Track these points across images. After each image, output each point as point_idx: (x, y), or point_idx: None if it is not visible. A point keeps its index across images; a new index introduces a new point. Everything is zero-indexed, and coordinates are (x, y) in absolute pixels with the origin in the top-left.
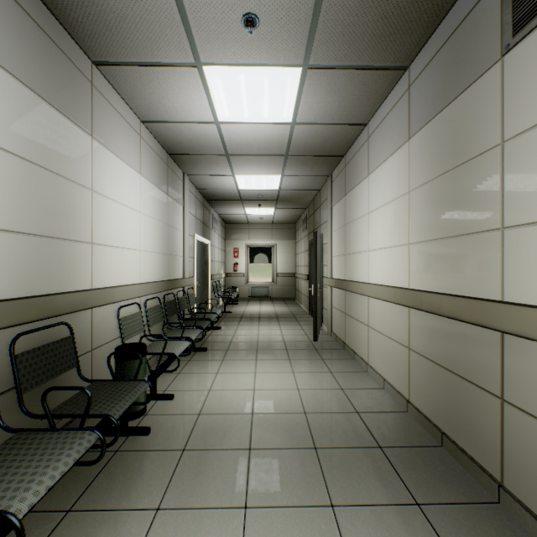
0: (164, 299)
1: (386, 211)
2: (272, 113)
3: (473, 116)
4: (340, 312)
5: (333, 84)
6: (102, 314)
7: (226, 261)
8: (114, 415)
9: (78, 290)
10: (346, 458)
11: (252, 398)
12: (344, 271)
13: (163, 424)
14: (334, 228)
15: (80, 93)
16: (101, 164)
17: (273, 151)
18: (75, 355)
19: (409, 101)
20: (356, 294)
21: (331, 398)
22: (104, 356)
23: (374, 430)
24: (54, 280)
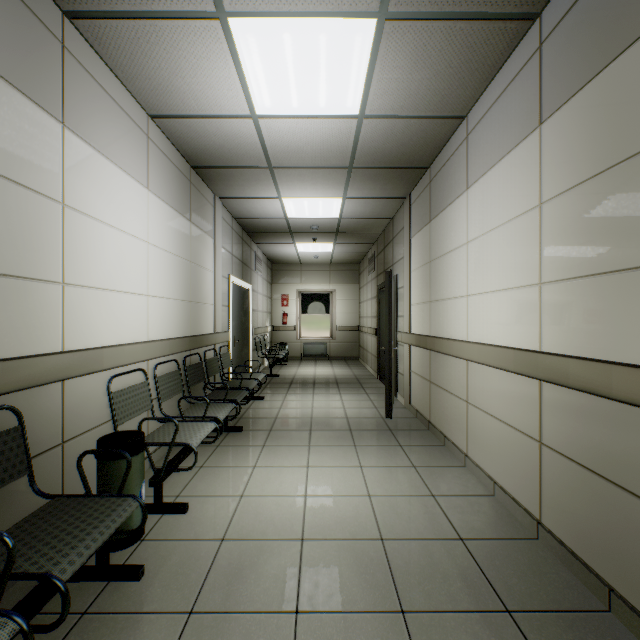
0: (184, 361)
1: (498, 238)
2: (331, 100)
3: None
4: (422, 379)
5: (422, 47)
6: (82, 387)
7: (272, 311)
8: (62, 574)
9: (34, 355)
10: (456, 635)
11: (302, 510)
12: (428, 324)
13: (165, 559)
14: (413, 267)
15: (40, 55)
16: (81, 168)
17: (333, 161)
18: (26, 456)
19: (540, 66)
20: (447, 355)
21: (418, 511)
22: (85, 449)
23: (493, 576)
24: None
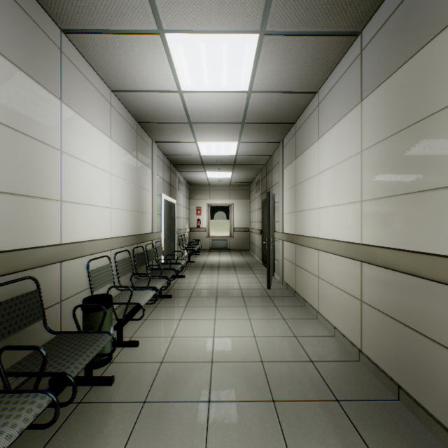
0: (133, 251)
1: (336, 171)
2: (230, 82)
3: (435, 70)
4: (290, 263)
5: (288, 51)
6: (72, 267)
7: (190, 218)
8: (72, 373)
9: (45, 245)
10: (305, 413)
11: (211, 345)
12: (294, 226)
13: (126, 373)
14: (285, 188)
15: (48, 58)
16: (71, 127)
17: (231, 119)
18: (42, 308)
19: (361, 65)
20: (306, 247)
21: (285, 345)
22: (74, 306)
23: (330, 381)
24: (19, 236)
